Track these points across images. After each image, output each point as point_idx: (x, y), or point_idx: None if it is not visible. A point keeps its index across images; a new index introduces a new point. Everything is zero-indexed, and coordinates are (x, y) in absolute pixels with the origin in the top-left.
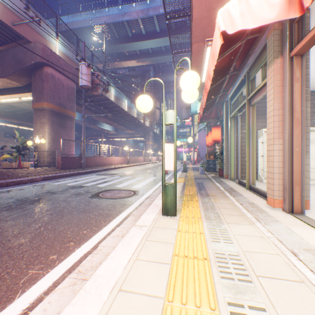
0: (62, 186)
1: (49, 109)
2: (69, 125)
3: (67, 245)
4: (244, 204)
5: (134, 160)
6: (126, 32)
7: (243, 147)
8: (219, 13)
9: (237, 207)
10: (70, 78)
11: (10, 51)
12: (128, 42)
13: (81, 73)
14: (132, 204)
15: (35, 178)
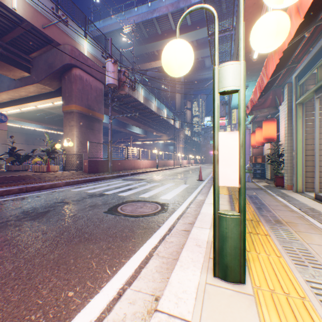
0: (81, 193)
1: (77, 111)
2: (97, 128)
3: None
4: None
5: (164, 163)
6: (155, 30)
7: None
8: None
9: None
10: (98, 79)
11: (42, 56)
12: (157, 40)
13: (108, 70)
14: (157, 228)
15: (57, 183)
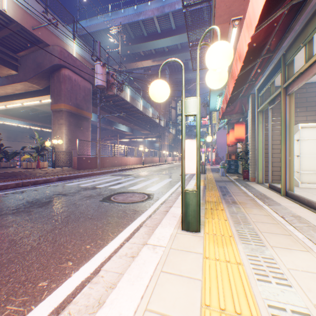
0: (75, 187)
1: (66, 110)
2: (85, 126)
3: (64, 266)
4: (286, 216)
5: (149, 160)
6: (141, 32)
7: (273, 146)
8: None
9: (278, 221)
10: (86, 79)
11: (30, 55)
12: (143, 42)
13: (97, 72)
14: (145, 210)
15: (50, 179)
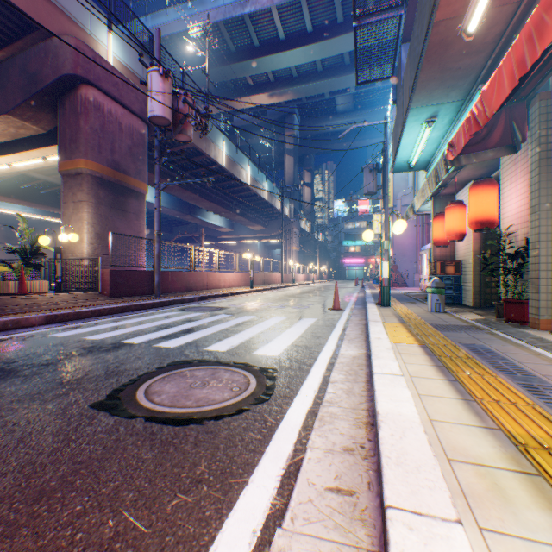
0: (69, 343)
1: (90, 173)
2: (133, 208)
3: None
4: None
5: (264, 279)
6: (248, 38)
7: None
8: None
9: None
10: (135, 113)
11: (16, 59)
12: (253, 57)
13: (151, 90)
14: (242, 477)
15: (22, 320)
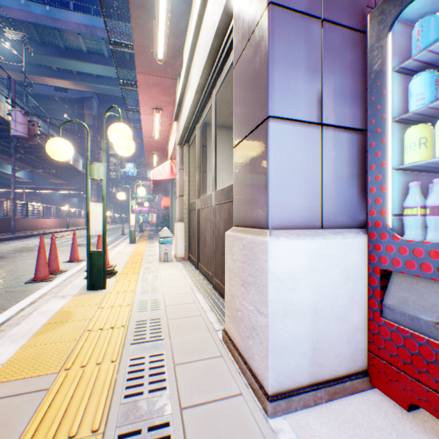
0: (27, 245)
1: None
2: None
3: None
4: None
5: (73, 223)
6: (57, 42)
7: None
8: (151, 172)
9: None
10: None
11: None
12: (60, 57)
13: (16, 120)
14: (108, 246)
15: None
